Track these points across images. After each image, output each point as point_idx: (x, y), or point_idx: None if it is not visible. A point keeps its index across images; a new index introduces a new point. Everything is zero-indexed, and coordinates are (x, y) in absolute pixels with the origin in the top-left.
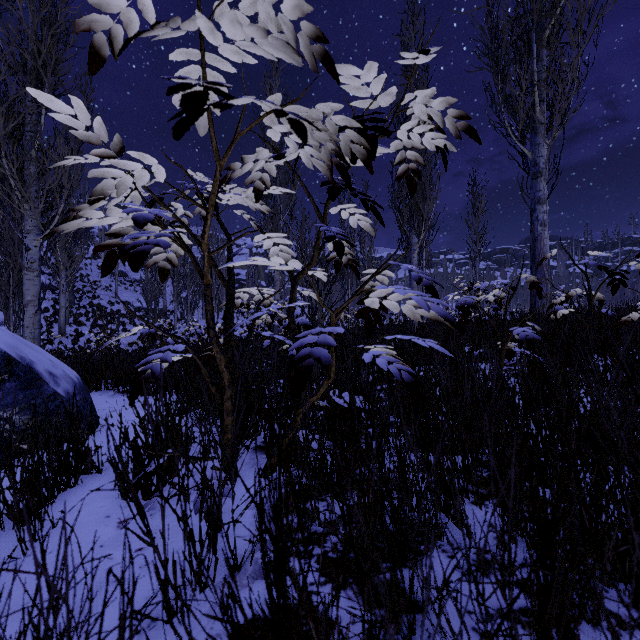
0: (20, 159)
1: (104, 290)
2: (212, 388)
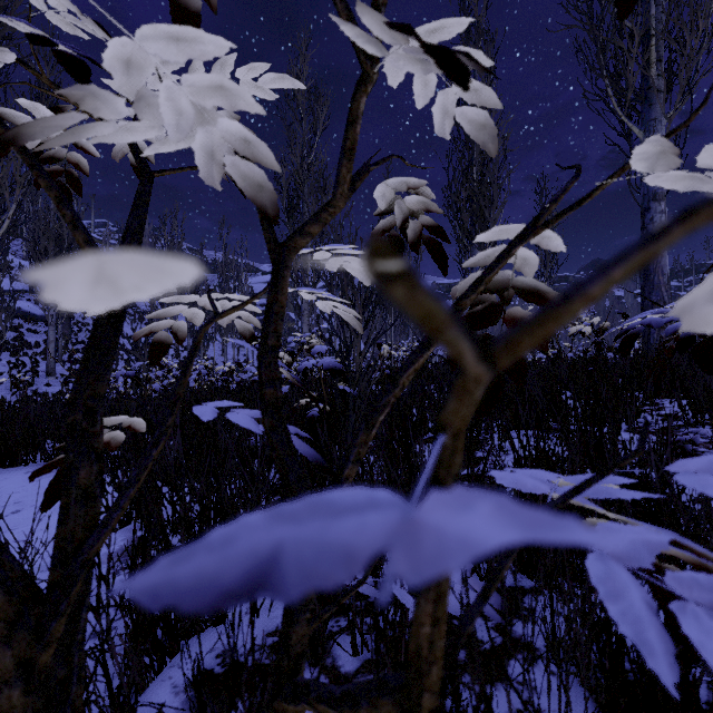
0: None
1: None
2: None
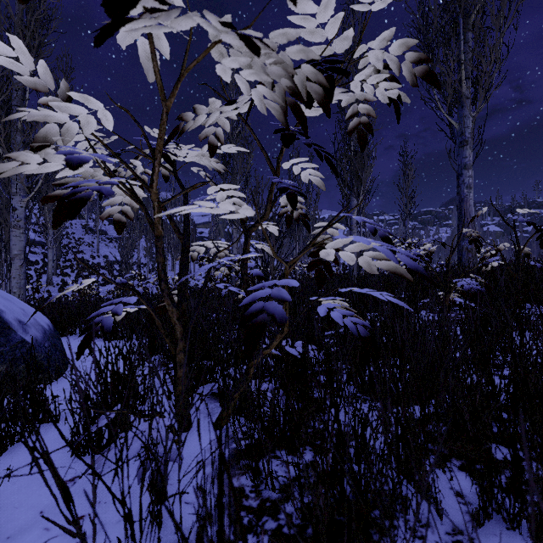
0: (7, 129)
1: (87, 246)
2: (166, 339)
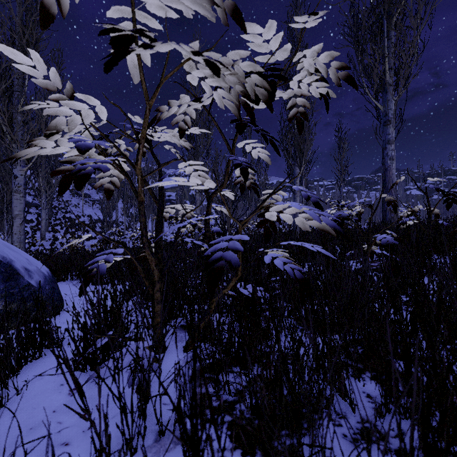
0: (10, 111)
1: (74, 207)
2: (146, 282)
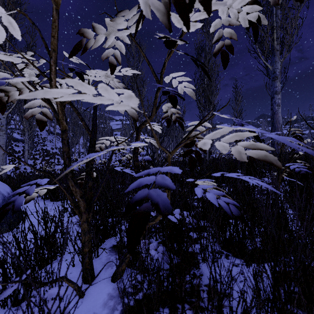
0: None
1: (49, 142)
2: (75, 210)
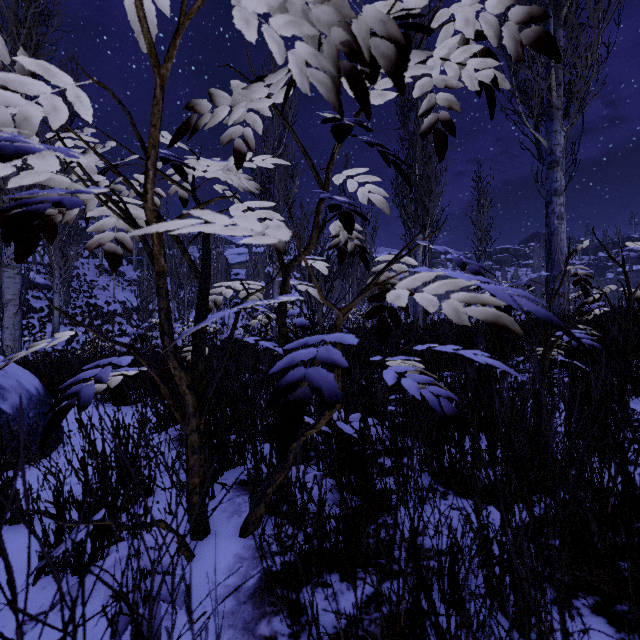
0: None
1: (101, 290)
2: (175, 413)
